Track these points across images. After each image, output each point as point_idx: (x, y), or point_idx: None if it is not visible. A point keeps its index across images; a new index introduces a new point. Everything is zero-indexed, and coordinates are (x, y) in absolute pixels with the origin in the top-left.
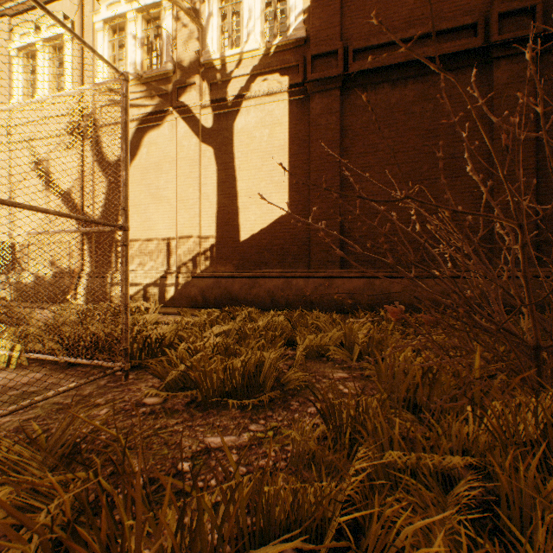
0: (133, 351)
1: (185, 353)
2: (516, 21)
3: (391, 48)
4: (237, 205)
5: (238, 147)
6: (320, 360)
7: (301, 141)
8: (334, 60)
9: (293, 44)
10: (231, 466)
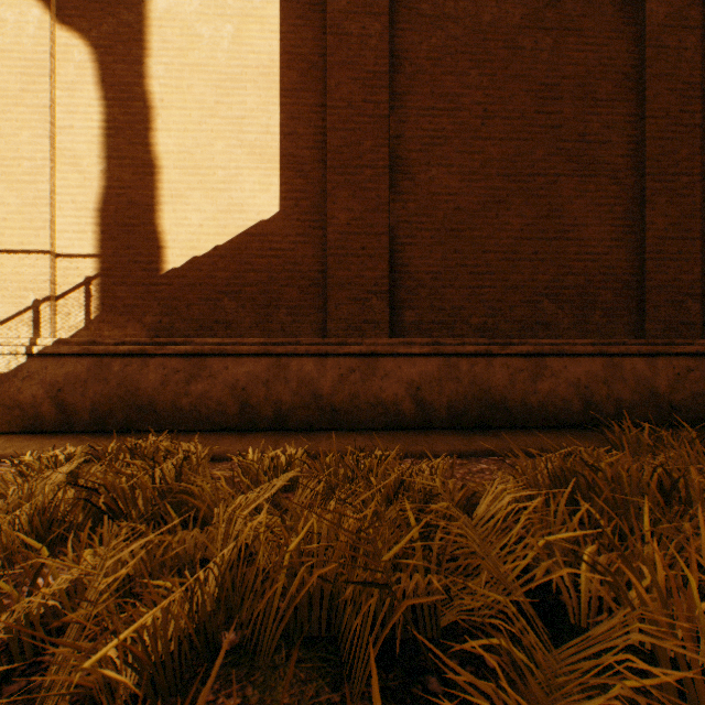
0: None
1: None
2: None
3: None
4: (154, 186)
5: (157, 51)
6: None
7: (308, 64)
8: None
9: None
10: None
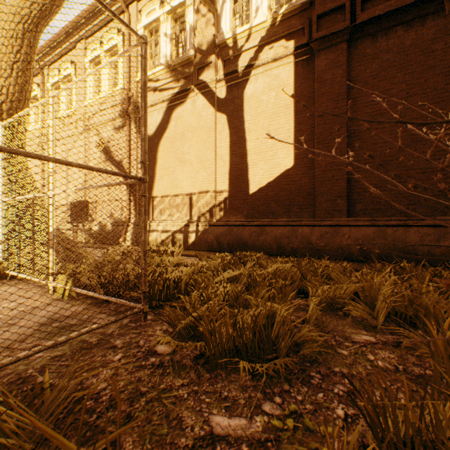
0: (154, 292)
1: (197, 299)
2: None
3: None
4: (246, 162)
5: (247, 111)
6: (336, 315)
7: (306, 98)
8: (341, 15)
9: (298, 9)
10: None
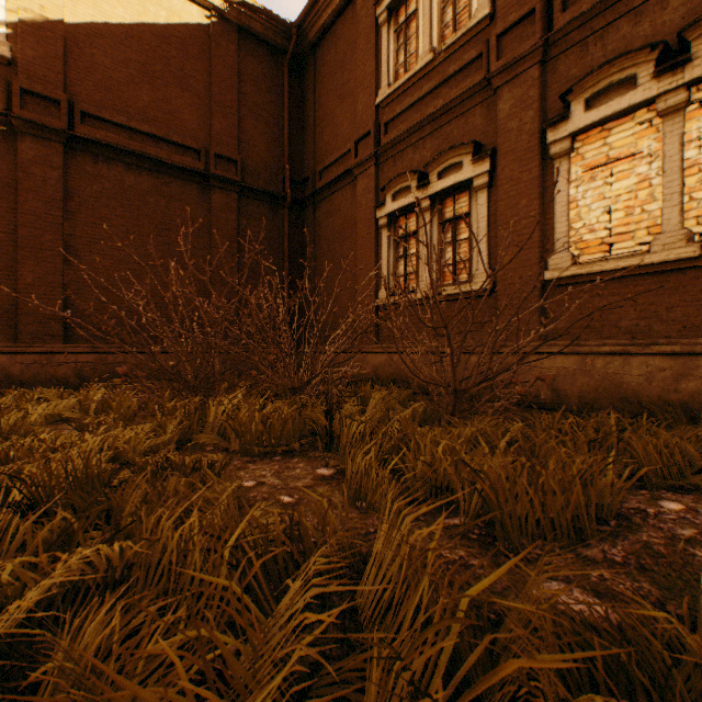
0: None
1: None
2: (227, 164)
3: (127, 132)
4: None
5: None
6: (57, 423)
7: (4, 183)
8: (57, 110)
9: None
10: None
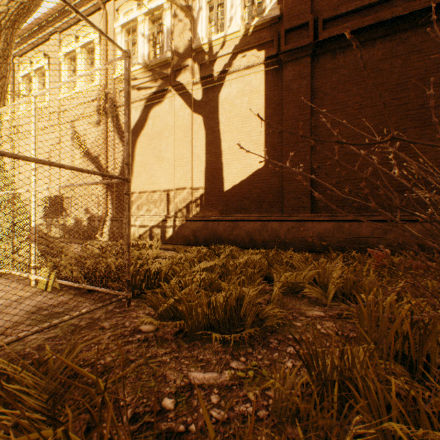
0: (136, 281)
1: (176, 286)
2: None
3: (359, 14)
4: (221, 161)
5: (222, 114)
6: (296, 297)
7: (276, 104)
8: (305, 32)
9: (268, 23)
10: (211, 408)
